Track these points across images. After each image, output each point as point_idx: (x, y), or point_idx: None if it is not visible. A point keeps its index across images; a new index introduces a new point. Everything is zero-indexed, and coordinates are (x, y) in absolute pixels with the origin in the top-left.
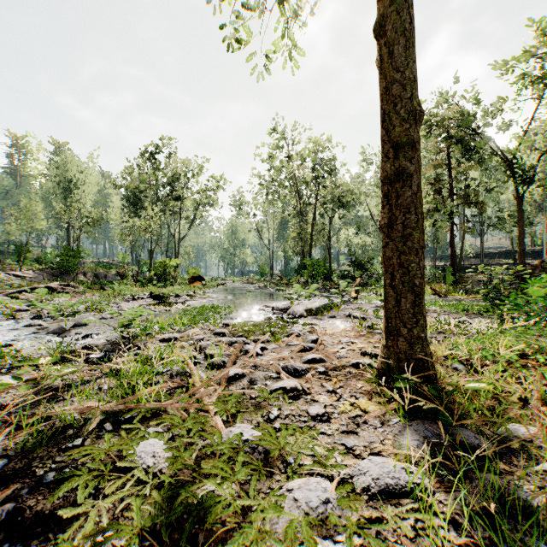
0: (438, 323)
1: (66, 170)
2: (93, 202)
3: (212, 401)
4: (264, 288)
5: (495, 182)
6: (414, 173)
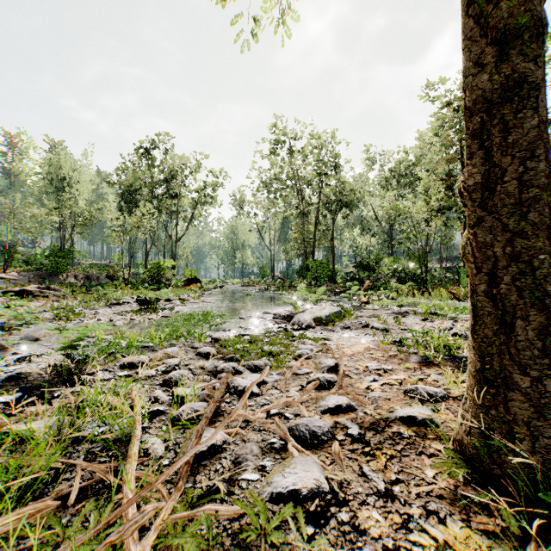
0: None
1: (59, 168)
2: (88, 202)
3: (143, 550)
4: (265, 291)
5: None
6: (542, 83)
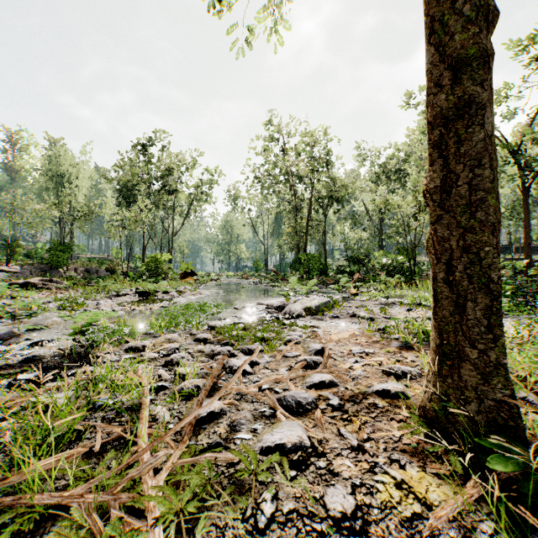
0: None
1: (59, 164)
2: (87, 197)
3: (157, 483)
4: (258, 283)
5: None
6: (489, 103)
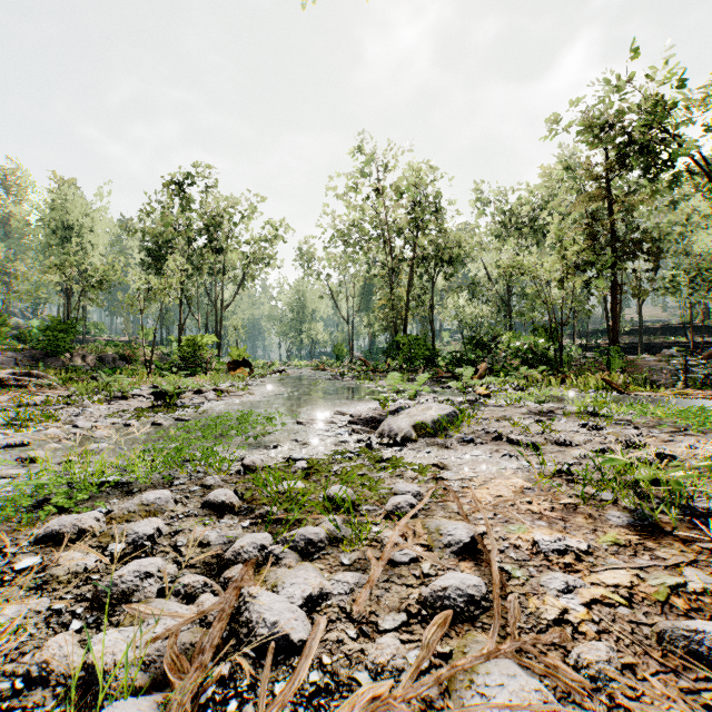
0: None
1: (65, 212)
2: (106, 258)
3: None
4: (339, 378)
5: (665, 227)
6: None
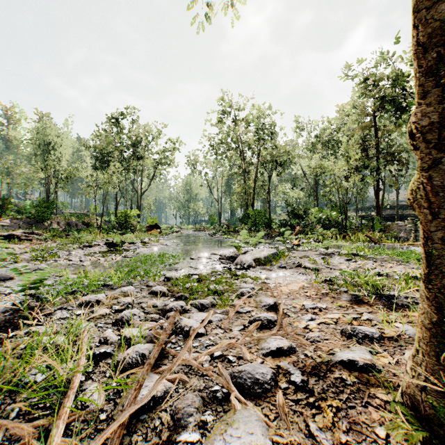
0: (408, 278)
1: (45, 134)
2: (69, 162)
3: None
4: (213, 235)
5: None
6: None
